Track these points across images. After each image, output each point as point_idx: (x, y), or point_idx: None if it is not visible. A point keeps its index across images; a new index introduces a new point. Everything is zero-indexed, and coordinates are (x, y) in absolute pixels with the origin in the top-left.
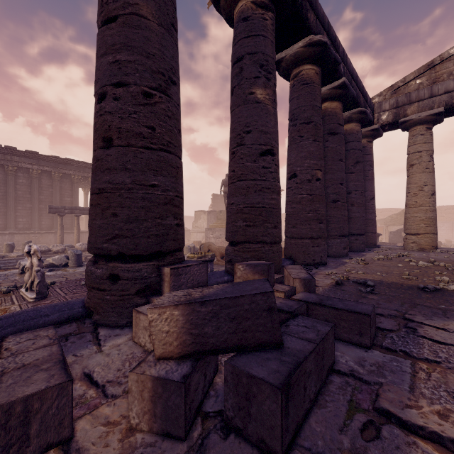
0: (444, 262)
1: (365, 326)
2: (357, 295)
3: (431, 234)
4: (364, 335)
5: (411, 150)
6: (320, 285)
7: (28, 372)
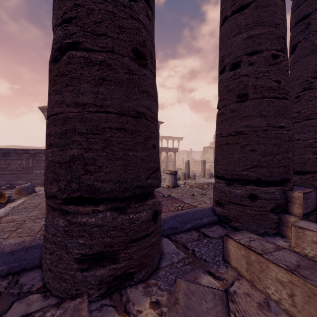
0: None
1: None
2: None
3: None
4: None
5: None
6: None
7: (315, 273)
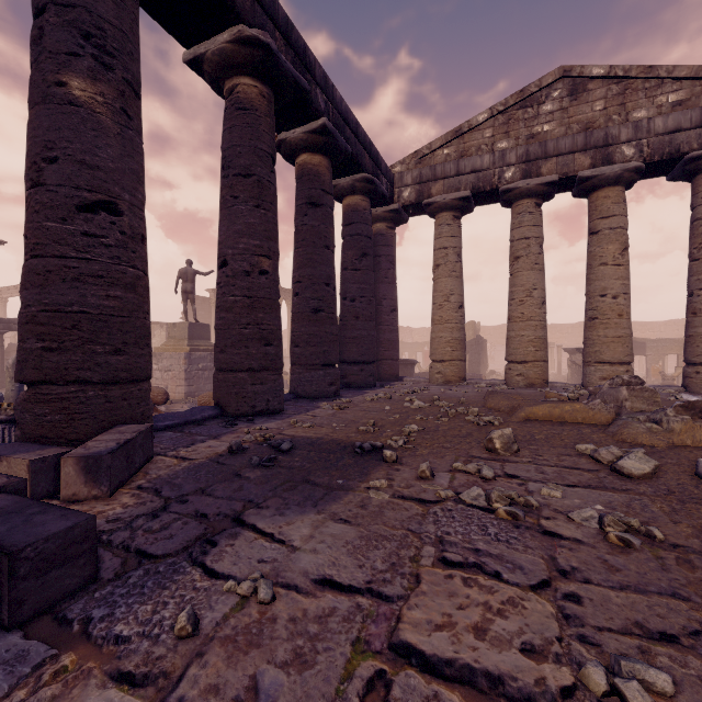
0: (452, 399)
1: (3, 579)
2: (231, 473)
3: (458, 361)
4: (1, 601)
5: (436, 245)
6: (196, 457)
7: None
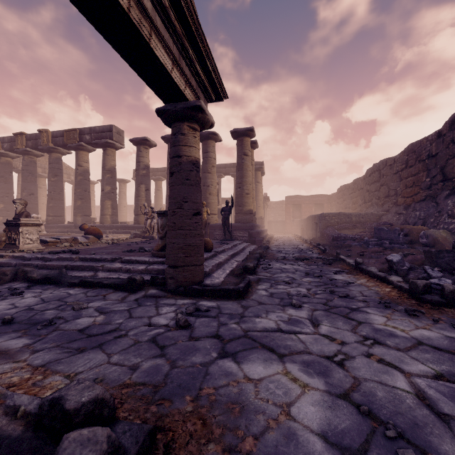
0: None
1: None
2: None
3: None
4: None
5: None
6: None
7: None
